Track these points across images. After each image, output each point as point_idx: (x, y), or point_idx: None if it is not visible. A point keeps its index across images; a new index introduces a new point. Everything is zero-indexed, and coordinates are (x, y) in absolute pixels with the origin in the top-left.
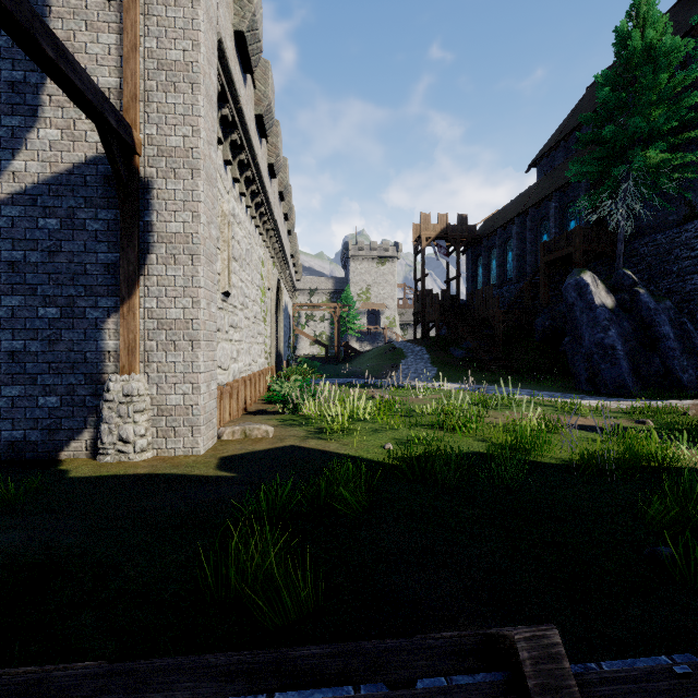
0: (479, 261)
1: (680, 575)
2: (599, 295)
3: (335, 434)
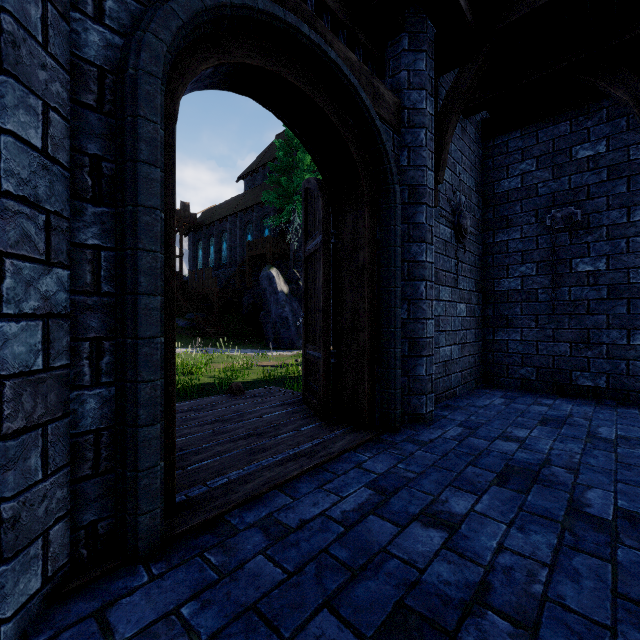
0: (200, 244)
1: None
2: (280, 284)
3: None
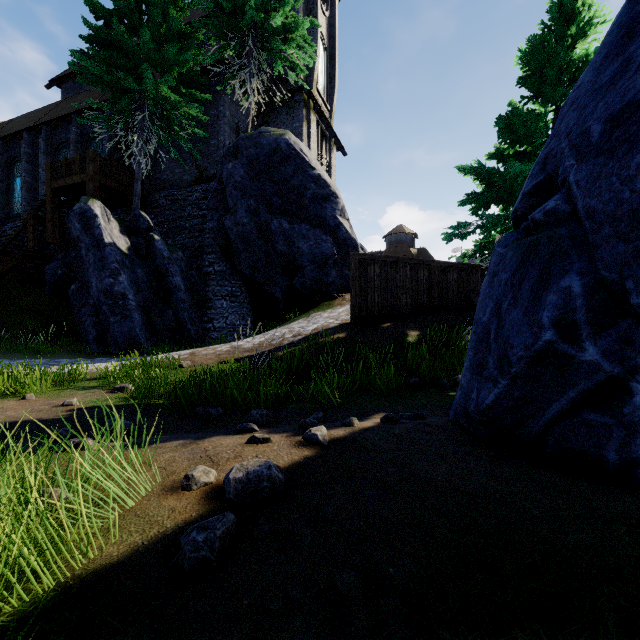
0: None
1: None
2: (111, 231)
3: None
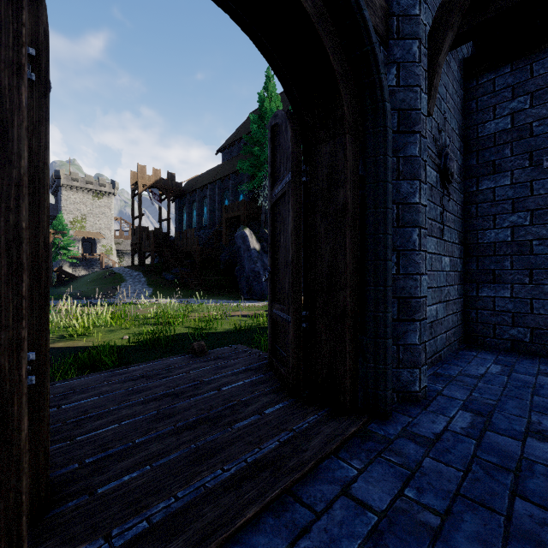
0: (184, 209)
1: None
2: (253, 242)
3: (79, 337)
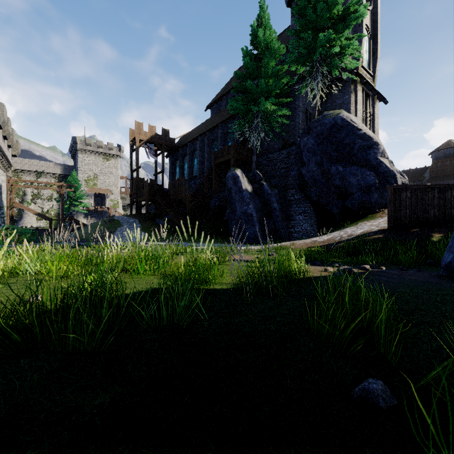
0: (177, 163)
1: (419, 436)
2: (244, 183)
3: None
